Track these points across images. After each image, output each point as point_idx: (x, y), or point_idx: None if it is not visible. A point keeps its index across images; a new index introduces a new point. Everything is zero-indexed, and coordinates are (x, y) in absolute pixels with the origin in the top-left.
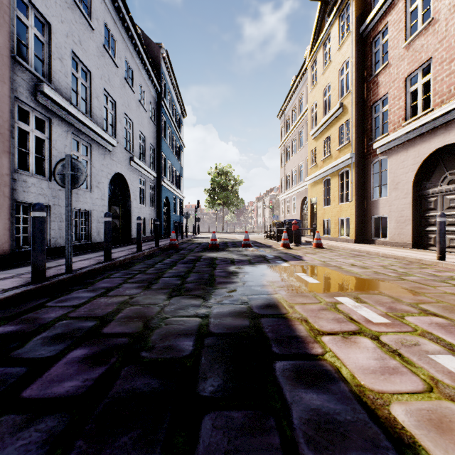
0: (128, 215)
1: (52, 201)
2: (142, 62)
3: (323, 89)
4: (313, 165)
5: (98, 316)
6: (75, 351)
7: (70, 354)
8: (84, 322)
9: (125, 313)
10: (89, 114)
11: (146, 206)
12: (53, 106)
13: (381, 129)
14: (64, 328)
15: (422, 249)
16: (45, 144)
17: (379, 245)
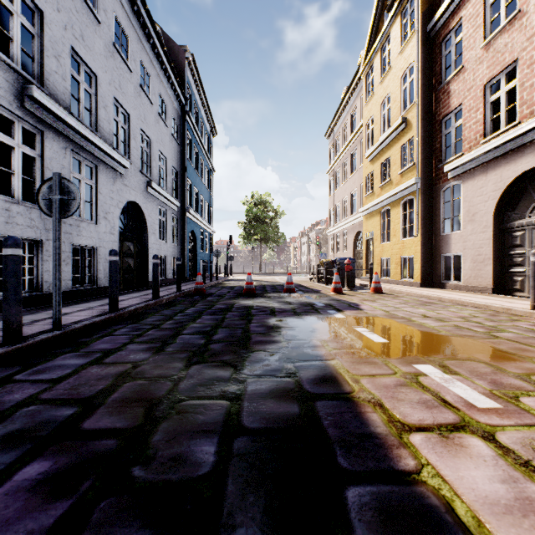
0: (144, 253)
1: (46, 235)
2: (162, 67)
3: (382, 101)
4: (368, 193)
5: (82, 397)
6: (30, 466)
7: (20, 473)
8: (59, 409)
9: (122, 392)
10: (95, 128)
11: (168, 242)
12: (46, 115)
13: (453, 148)
14: (26, 421)
15: (505, 294)
16: (36, 163)
17: (452, 290)
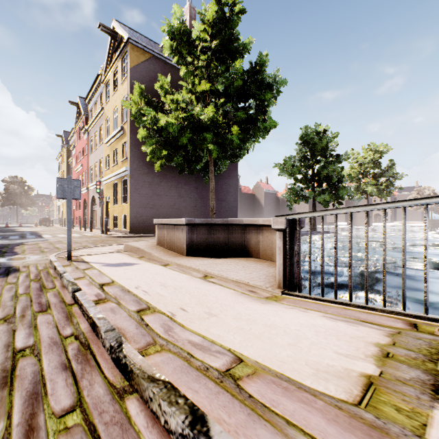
0: None
1: None
2: None
3: (64, 169)
4: None
5: None
6: None
7: None
8: None
9: None
10: None
11: None
12: None
13: None
14: None
15: None
16: None
17: None
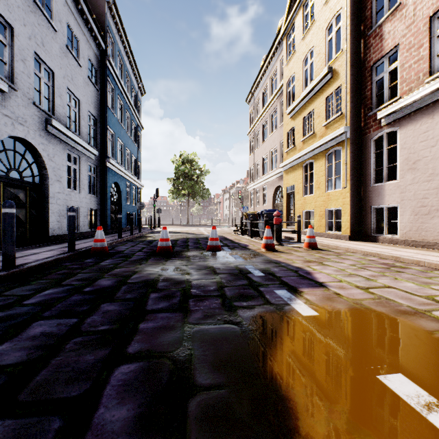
0: (44, 203)
1: None
2: None
3: (304, 56)
4: (290, 148)
5: None
6: None
7: None
8: None
9: None
10: None
11: (81, 192)
12: None
13: (386, 93)
14: None
15: None
16: None
17: (386, 244)
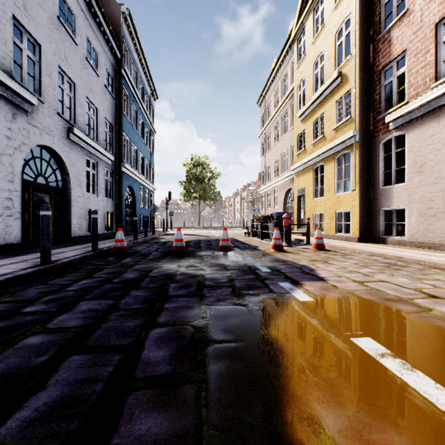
0: (67, 206)
1: None
2: (91, 11)
3: (314, 60)
4: (300, 151)
5: None
6: None
7: None
8: None
9: None
10: None
11: (99, 196)
12: None
13: (395, 97)
14: None
15: None
16: None
17: (394, 245)
